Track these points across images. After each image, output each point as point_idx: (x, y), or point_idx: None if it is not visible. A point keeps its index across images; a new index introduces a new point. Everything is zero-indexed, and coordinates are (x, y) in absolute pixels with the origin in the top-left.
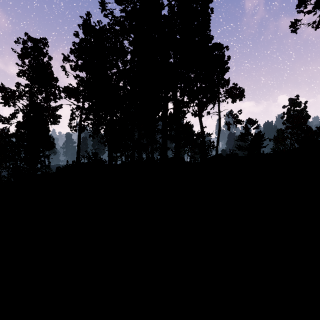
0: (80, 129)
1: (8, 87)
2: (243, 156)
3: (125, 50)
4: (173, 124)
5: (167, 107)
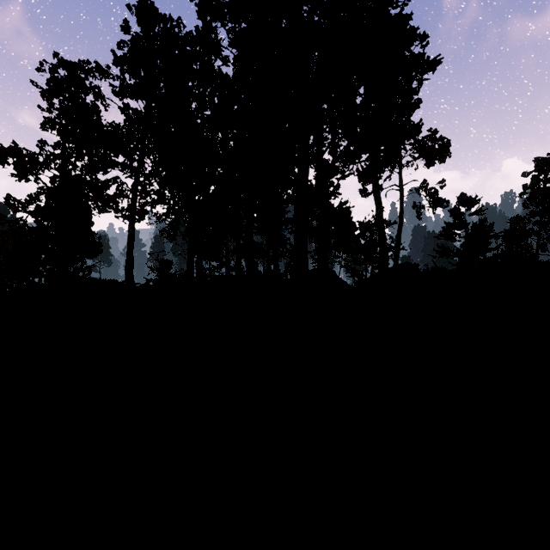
0: (133, 214)
1: (24, 148)
2: (546, 262)
3: (215, 35)
4: (315, 207)
5: (308, 159)
